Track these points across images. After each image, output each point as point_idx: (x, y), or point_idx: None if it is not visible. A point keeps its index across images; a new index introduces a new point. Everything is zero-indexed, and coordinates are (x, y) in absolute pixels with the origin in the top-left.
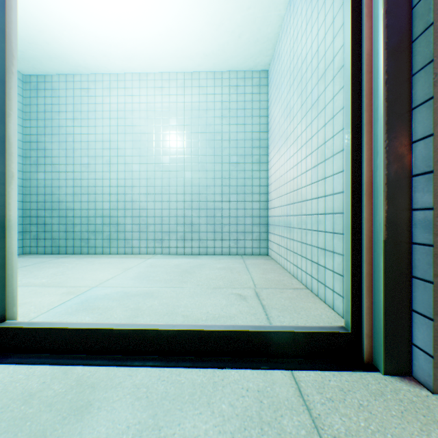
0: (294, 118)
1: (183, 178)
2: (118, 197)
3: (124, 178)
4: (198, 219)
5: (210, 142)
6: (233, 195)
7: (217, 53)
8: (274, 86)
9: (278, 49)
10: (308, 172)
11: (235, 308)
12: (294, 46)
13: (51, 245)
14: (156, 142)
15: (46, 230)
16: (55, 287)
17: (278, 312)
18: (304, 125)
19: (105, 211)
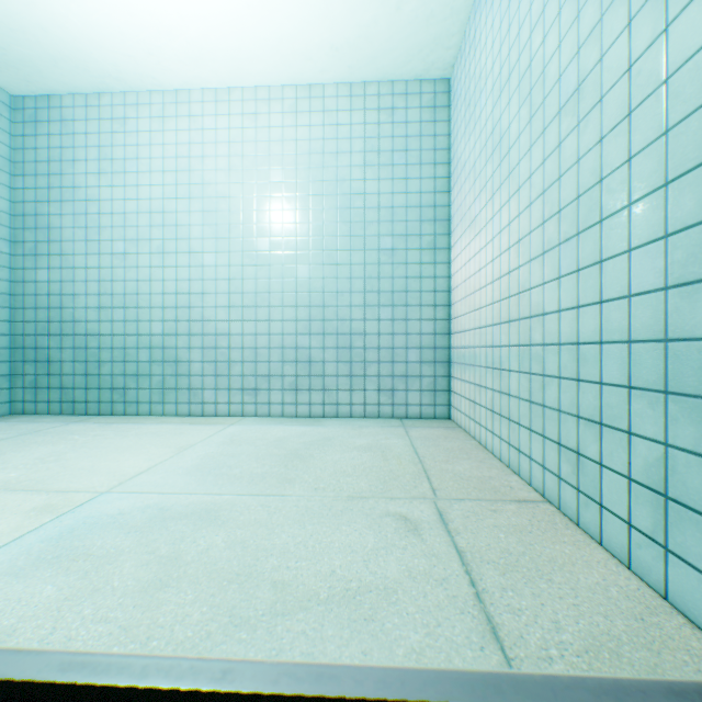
0: (512, 150)
1: (295, 277)
2: (177, 313)
3: (188, 278)
4: (321, 352)
5: (343, 211)
6: (386, 308)
7: (357, 44)
8: (462, 103)
9: (473, 29)
10: (549, 253)
11: (396, 562)
12: (512, 4)
13: (60, 398)
14: (245, 213)
15: (52, 373)
16: (25, 491)
17: (500, 575)
18: (537, 157)
19: (154, 339)
